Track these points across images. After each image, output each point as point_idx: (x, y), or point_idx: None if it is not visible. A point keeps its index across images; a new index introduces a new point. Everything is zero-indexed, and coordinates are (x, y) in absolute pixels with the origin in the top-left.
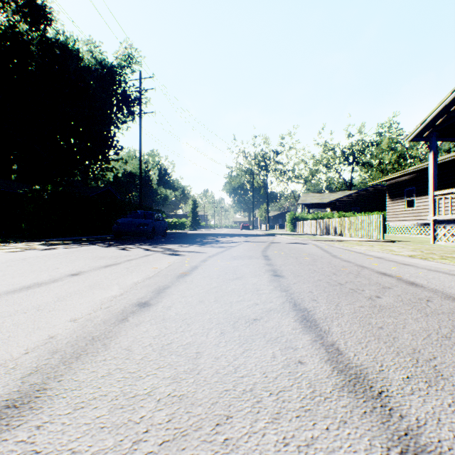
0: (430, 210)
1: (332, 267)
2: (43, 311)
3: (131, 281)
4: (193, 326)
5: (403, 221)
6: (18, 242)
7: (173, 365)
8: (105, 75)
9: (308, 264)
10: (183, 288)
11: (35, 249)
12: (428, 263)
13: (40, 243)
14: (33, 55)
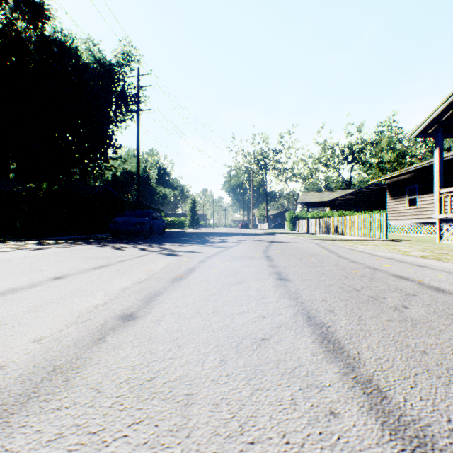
0: (435, 208)
1: (341, 269)
2: (5, 327)
3: (120, 286)
4: (185, 350)
5: (405, 220)
6: (12, 241)
7: (154, 418)
8: (104, 73)
9: (314, 265)
10: (177, 296)
11: (26, 248)
12: (444, 264)
13: (33, 242)
14: (31, 52)
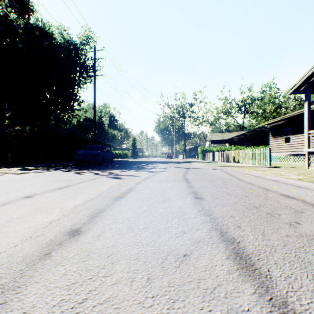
0: (305, 144)
1: (241, 190)
2: None
3: (73, 203)
4: (117, 267)
5: (282, 152)
6: (4, 167)
7: None
8: (71, 50)
9: (221, 186)
10: (116, 212)
11: (12, 173)
12: None
13: (19, 168)
14: (20, 35)
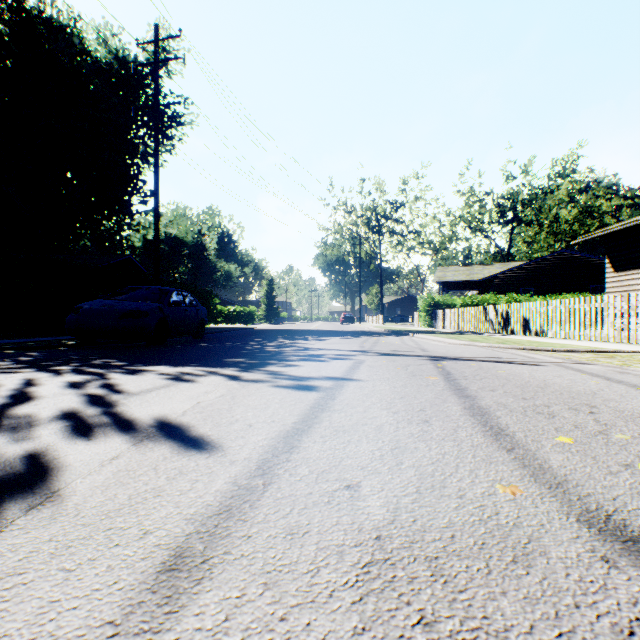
0: None
1: None
2: None
3: None
4: None
5: None
6: None
7: None
8: (124, 76)
9: None
10: None
11: None
12: None
13: None
14: (3, 37)
